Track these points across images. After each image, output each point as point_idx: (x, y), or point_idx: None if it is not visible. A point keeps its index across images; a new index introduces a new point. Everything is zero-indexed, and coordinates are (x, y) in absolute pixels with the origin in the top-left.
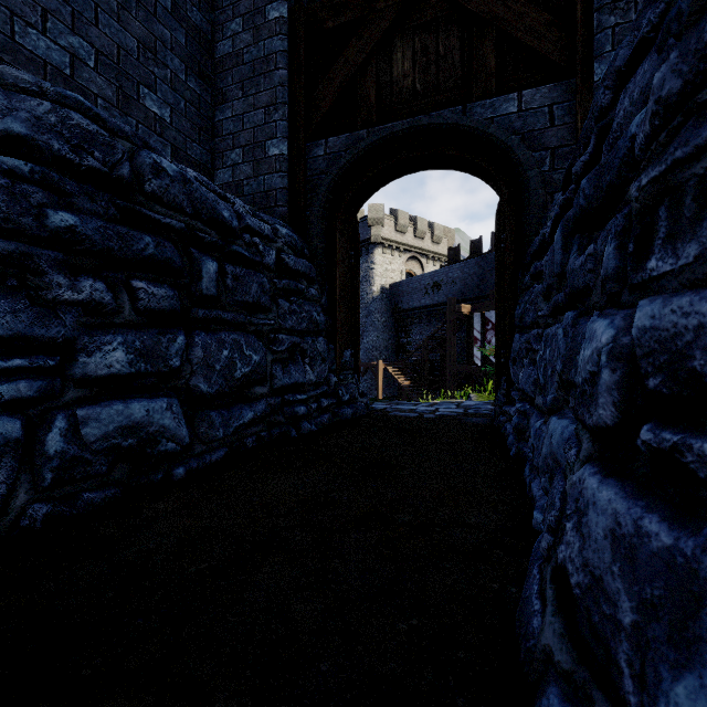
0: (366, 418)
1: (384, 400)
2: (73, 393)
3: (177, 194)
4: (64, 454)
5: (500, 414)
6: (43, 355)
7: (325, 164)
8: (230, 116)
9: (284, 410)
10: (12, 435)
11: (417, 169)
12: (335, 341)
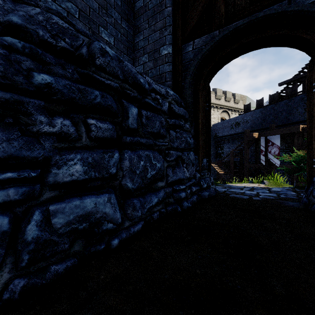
0: (217, 198)
1: (219, 184)
2: (48, 194)
3: (114, 67)
4: (38, 239)
5: None
6: (29, 168)
7: (192, 54)
8: (142, 38)
9: (173, 195)
10: (1, 229)
11: (249, 50)
12: (198, 154)
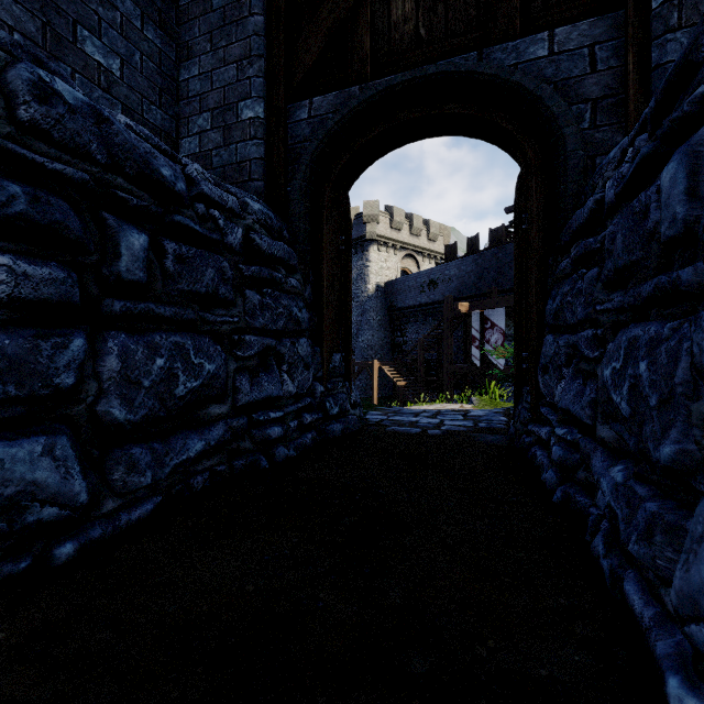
0: (358, 435)
1: (380, 407)
2: None
3: (78, 132)
4: None
5: (524, 434)
6: None
7: (309, 129)
8: (196, 74)
9: (252, 433)
10: None
11: (419, 136)
12: (321, 343)
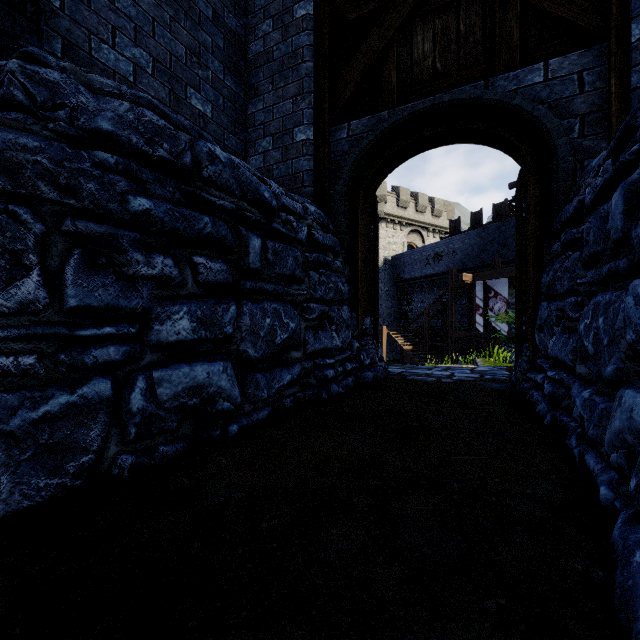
0: (386, 381)
1: (397, 364)
2: (149, 357)
3: (228, 179)
4: (144, 411)
5: (523, 381)
6: (126, 323)
7: (347, 145)
8: (261, 108)
9: (315, 373)
10: (105, 394)
11: (435, 145)
12: (357, 310)
